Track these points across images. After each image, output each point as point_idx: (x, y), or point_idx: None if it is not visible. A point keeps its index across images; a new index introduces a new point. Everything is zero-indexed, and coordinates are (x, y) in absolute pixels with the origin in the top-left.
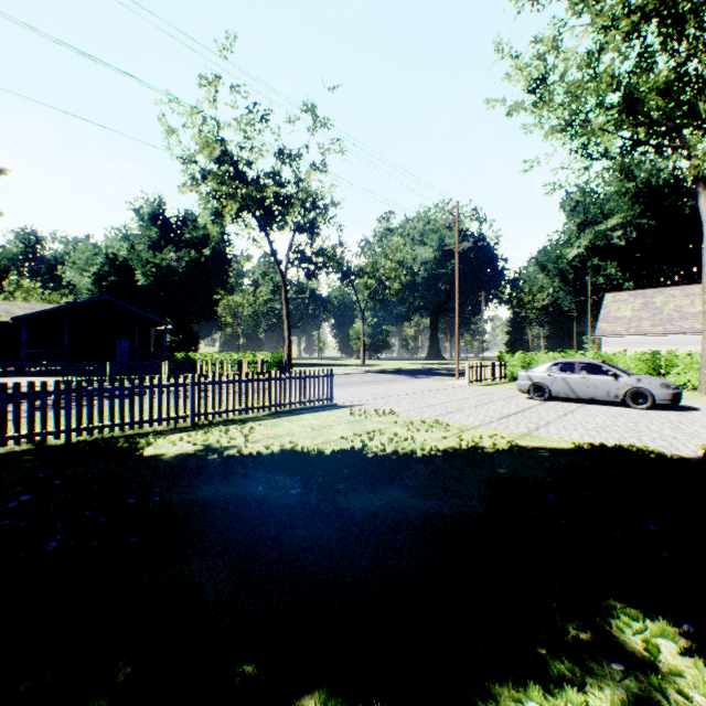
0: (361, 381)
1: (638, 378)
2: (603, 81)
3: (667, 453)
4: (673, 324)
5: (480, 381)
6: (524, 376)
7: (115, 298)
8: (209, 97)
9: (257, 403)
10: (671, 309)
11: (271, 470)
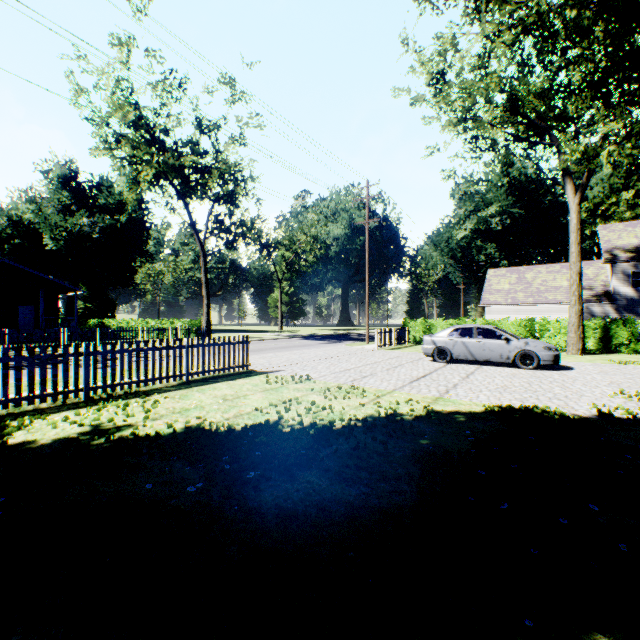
0: (278, 346)
1: (526, 342)
2: (493, 80)
3: (568, 413)
4: (541, 296)
5: (388, 345)
6: (429, 341)
7: (19, 262)
8: (121, 57)
9: (166, 372)
10: (539, 283)
11: (169, 457)
